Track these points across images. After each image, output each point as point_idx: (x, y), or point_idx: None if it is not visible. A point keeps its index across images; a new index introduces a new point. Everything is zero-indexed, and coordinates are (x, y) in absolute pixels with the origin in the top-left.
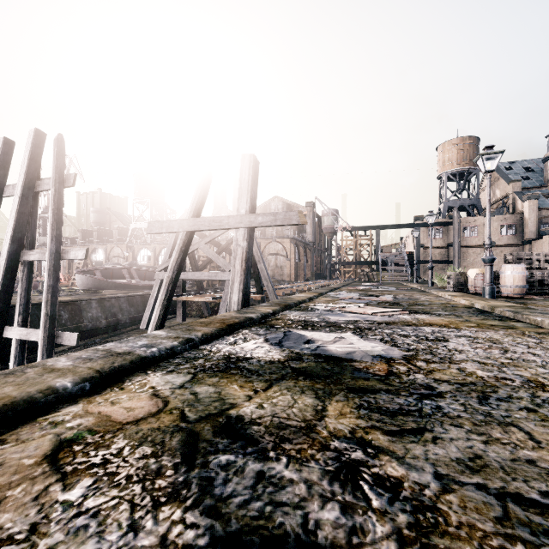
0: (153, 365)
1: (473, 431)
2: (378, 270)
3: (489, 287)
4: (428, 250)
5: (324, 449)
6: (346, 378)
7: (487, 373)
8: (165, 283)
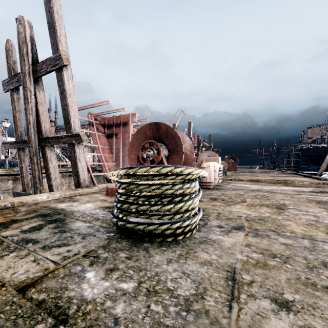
0: None
1: None
2: None
3: None
4: None
5: None
6: None
7: None
8: None
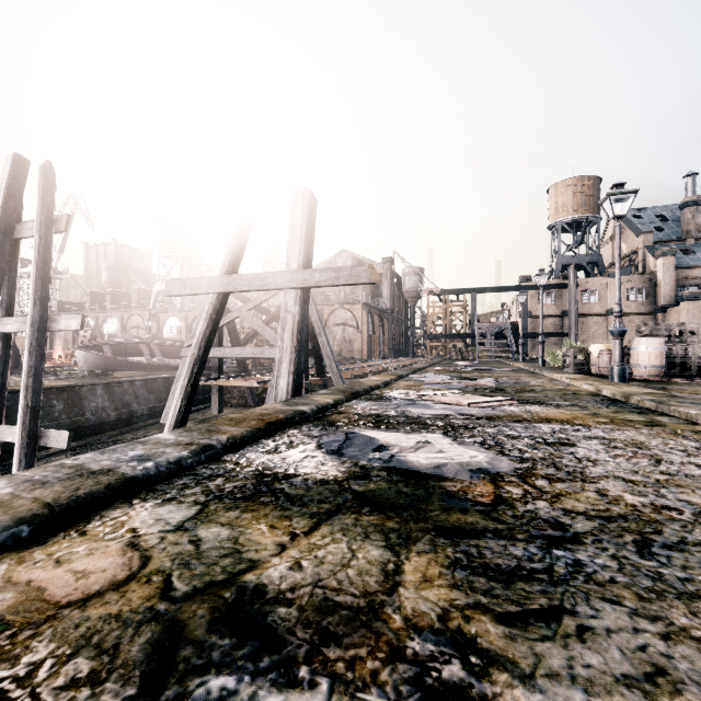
0: (144, 490)
1: (642, 613)
2: (474, 345)
3: (619, 368)
4: (537, 320)
5: (396, 657)
6: (433, 510)
7: (640, 498)
8: (188, 363)
